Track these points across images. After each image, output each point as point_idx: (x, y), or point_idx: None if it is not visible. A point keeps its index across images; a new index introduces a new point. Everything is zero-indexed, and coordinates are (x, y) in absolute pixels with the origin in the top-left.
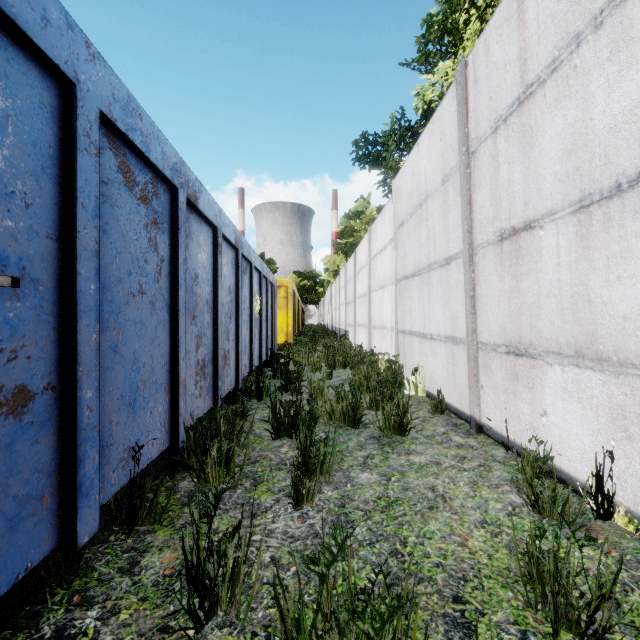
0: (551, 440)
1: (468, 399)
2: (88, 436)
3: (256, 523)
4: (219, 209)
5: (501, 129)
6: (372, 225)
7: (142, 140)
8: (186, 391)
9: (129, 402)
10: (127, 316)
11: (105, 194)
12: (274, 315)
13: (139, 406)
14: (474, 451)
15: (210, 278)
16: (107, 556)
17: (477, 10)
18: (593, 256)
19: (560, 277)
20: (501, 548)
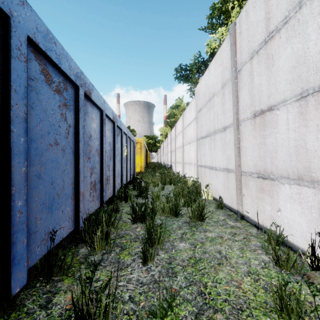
0: (283, 225)
1: (236, 201)
2: (19, 228)
3: (121, 274)
4: (103, 100)
5: (255, 57)
6: (184, 111)
7: (56, 57)
8: (84, 198)
9: (48, 206)
10: (47, 157)
11: (32, 86)
12: (134, 157)
13: (55, 208)
14: (240, 230)
15: (98, 137)
16: (33, 297)
17: (238, 1)
18: (309, 124)
19: (289, 136)
20: (260, 289)
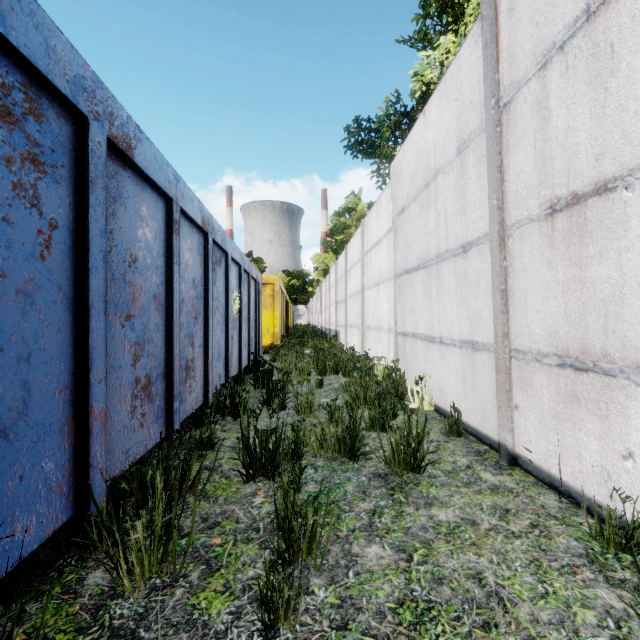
0: None
1: (494, 420)
2: None
3: None
4: (175, 175)
5: (554, 61)
6: (366, 217)
7: None
8: (112, 425)
9: None
10: None
11: None
12: (258, 315)
13: None
14: (516, 498)
15: (161, 265)
16: None
17: None
18: None
19: None
20: None
